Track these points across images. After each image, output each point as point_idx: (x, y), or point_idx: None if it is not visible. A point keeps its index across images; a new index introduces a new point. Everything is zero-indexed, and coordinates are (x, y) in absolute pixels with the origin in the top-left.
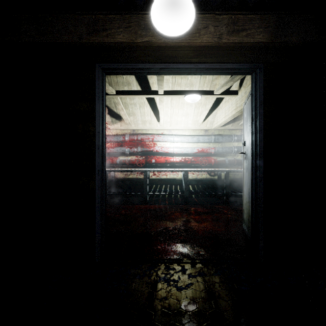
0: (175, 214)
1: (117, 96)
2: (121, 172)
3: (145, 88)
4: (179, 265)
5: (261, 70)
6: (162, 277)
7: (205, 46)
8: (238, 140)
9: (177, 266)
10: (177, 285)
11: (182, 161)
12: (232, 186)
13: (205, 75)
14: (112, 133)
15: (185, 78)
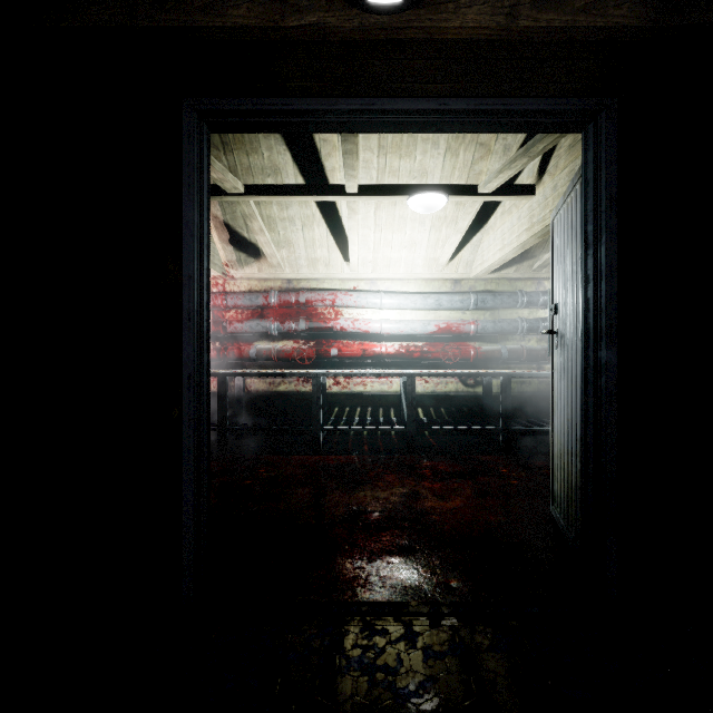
0: (387, 477)
1: (249, 198)
2: (260, 378)
3: (316, 182)
4: (398, 621)
5: (612, 116)
6: (354, 658)
7: (468, 45)
8: (531, 305)
9: (394, 624)
10: (395, 684)
11: (400, 352)
12: (516, 411)
13: (465, 130)
14: (239, 288)
15: (409, 158)
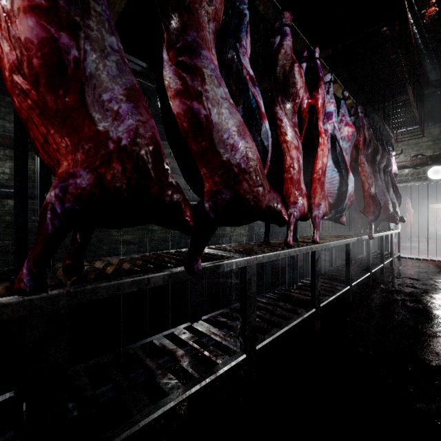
0: None
1: None
2: None
3: None
4: None
5: None
6: None
7: None
8: None
9: None
10: None
11: None
12: None
13: None
14: None
15: None
